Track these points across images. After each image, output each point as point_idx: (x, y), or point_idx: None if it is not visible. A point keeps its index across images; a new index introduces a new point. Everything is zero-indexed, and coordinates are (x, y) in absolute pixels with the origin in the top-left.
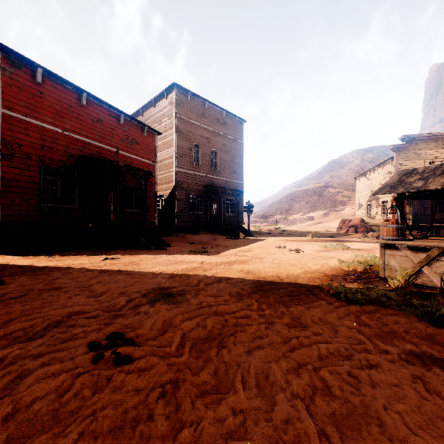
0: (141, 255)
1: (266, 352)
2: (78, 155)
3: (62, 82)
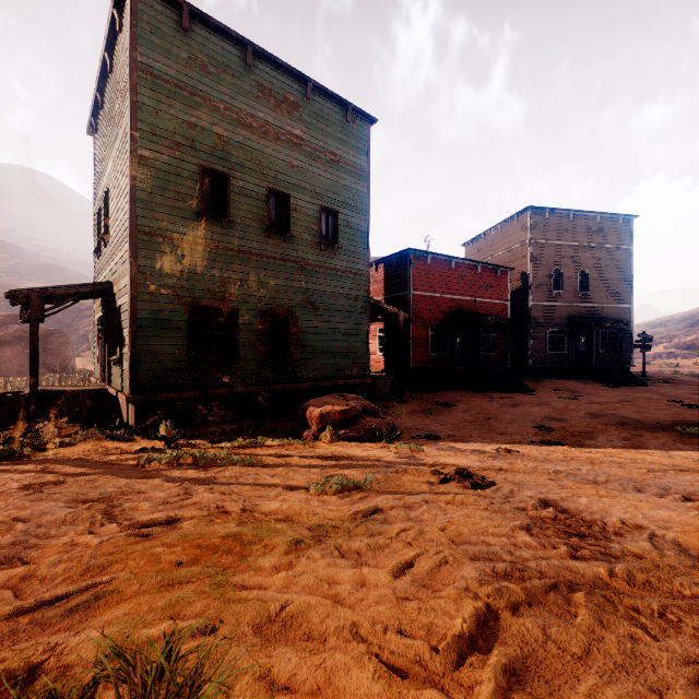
0: (515, 398)
1: (613, 437)
2: (449, 311)
3: (440, 257)
